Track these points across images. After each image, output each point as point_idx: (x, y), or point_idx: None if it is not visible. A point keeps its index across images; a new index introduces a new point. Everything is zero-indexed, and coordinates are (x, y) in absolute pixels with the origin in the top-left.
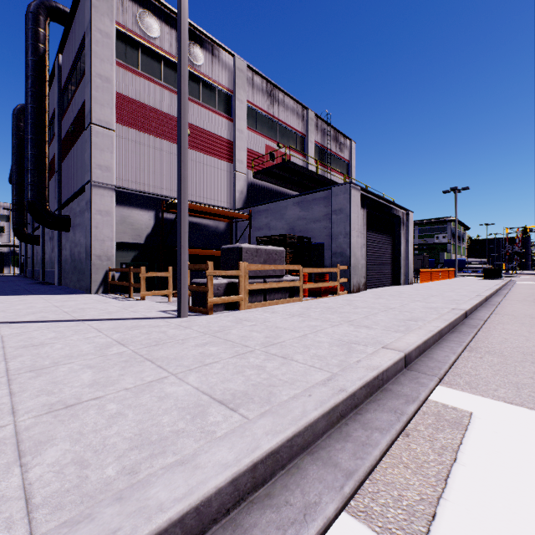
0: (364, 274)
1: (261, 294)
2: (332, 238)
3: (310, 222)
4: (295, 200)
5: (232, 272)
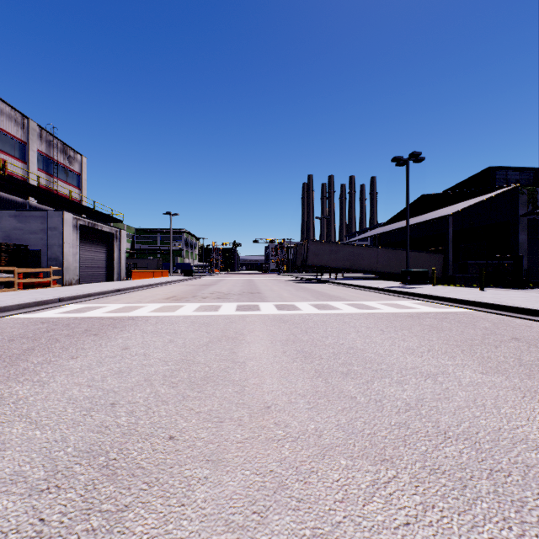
0: (78, 273)
1: None
2: (48, 247)
3: (28, 233)
4: (12, 213)
5: None
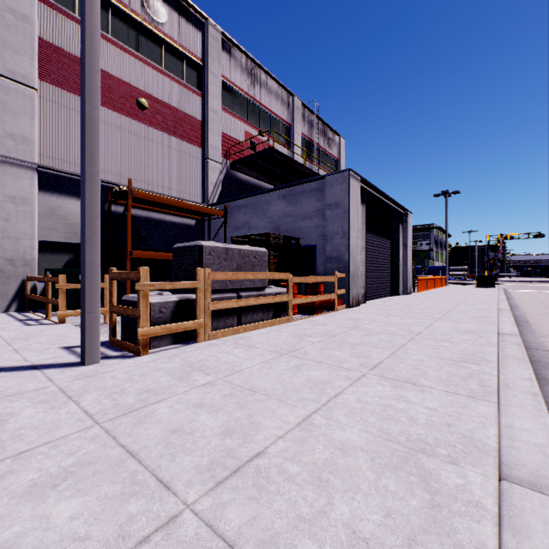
0: (364, 283)
1: (232, 315)
2: (326, 239)
3: (299, 220)
4: (280, 192)
5: (185, 284)
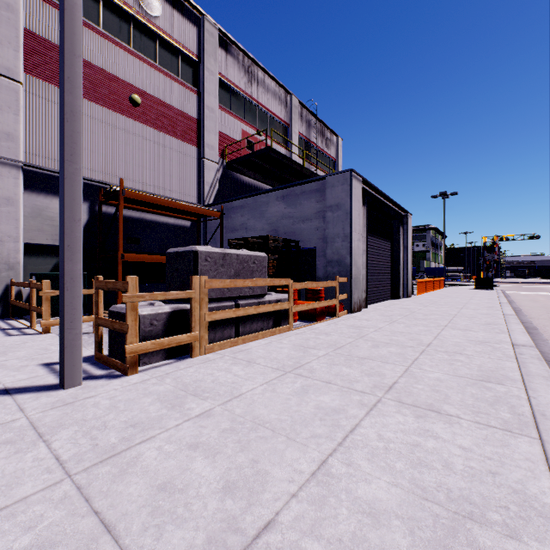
0: (365, 287)
1: (230, 325)
2: (326, 242)
3: (298, 222)
4: (279, 193)
5: (178, 294)
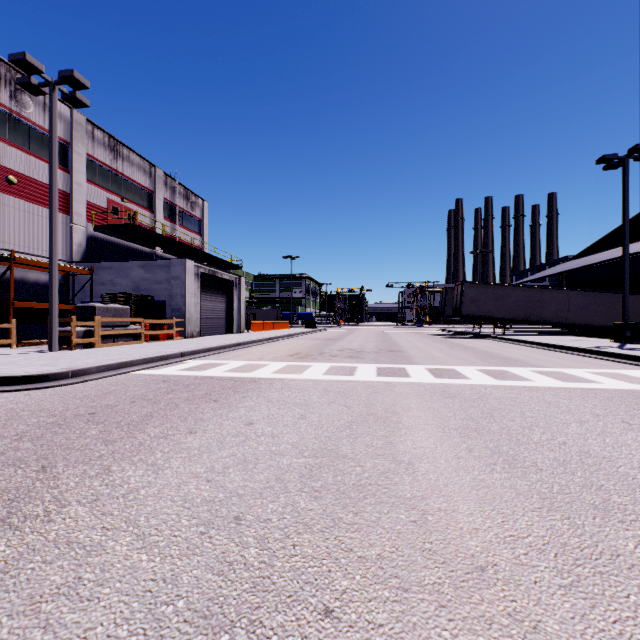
0: (199, 325)
1: (111, 338)
2: (172, 298)
3: (154, 283)
4: (140, 263)
5: (90, 323)
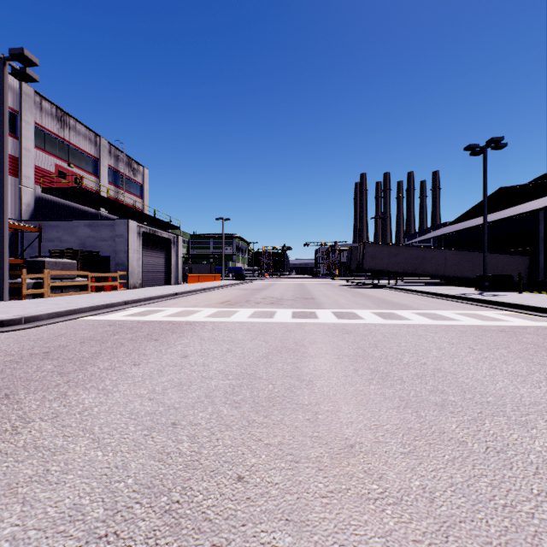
0: (141, 277)
1: (59, 289)
2: (116, 253)
3: (99, 241)
4: (86, 222)
5: (40, 276)
